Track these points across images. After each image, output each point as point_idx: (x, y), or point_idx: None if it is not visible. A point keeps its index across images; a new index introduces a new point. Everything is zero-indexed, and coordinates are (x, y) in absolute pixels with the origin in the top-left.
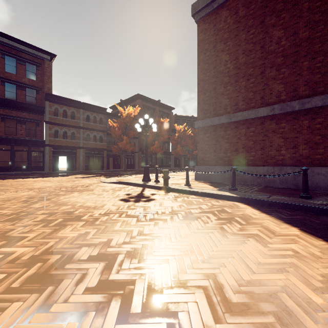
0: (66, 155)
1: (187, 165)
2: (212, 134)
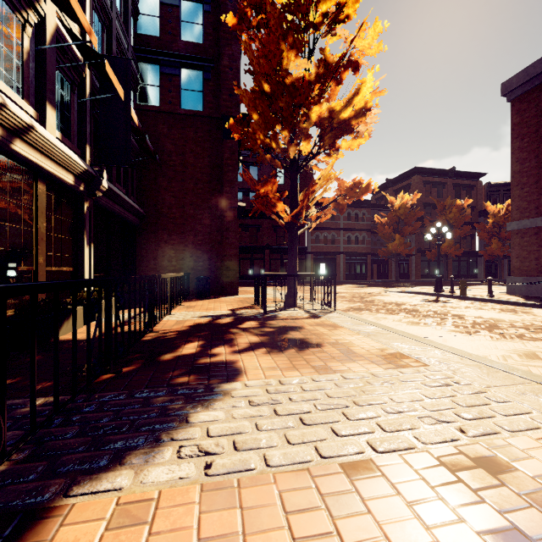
0: (326, 262)
1: None
2: (533, 237)
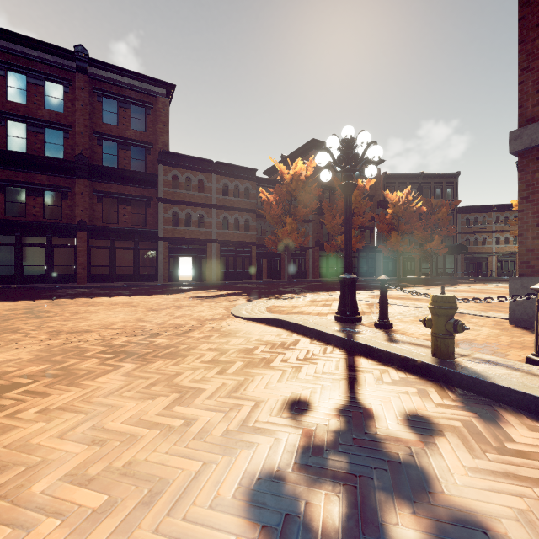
0: (191, 255)
1: (410, 272)
2: None
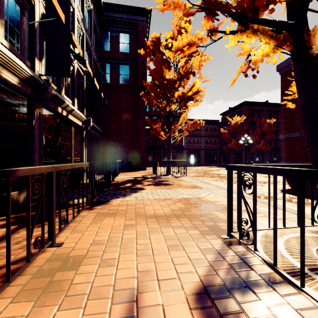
0: (194, 154)
1: None
2: (290, 142)
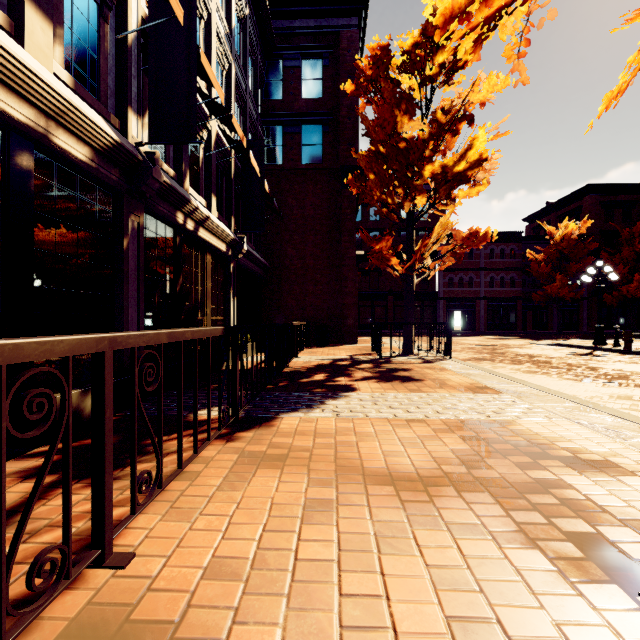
0: (462, 310)
1: None
2: None
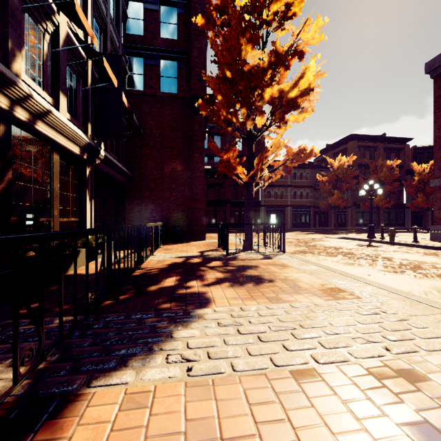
0: (276, 213)
1: None
2: None
